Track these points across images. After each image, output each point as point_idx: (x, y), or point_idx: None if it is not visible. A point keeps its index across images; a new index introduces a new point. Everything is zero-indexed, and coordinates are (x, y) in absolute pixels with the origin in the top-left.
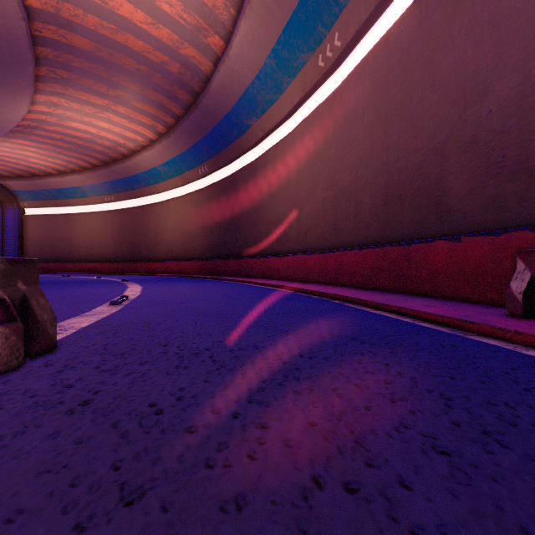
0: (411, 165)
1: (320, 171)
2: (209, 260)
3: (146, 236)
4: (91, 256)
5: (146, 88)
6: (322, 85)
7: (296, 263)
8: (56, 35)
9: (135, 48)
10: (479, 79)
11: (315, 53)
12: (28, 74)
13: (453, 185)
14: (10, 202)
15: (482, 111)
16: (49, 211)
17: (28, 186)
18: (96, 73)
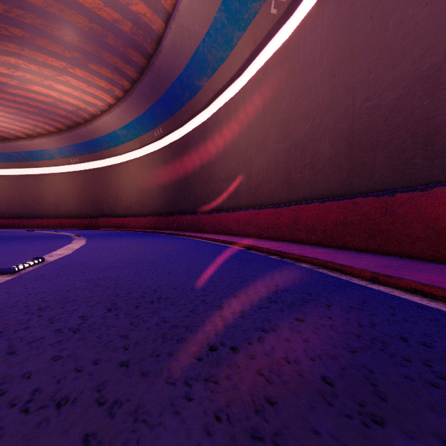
0: (386, 103)
1: (271, 124)
2: (163, 216)
3: (108, 194)
4: (58, 212)
5: (101, 49)
6: (273, 37)
7: (246, 218)
8: None
9: (85, 4)
10: None
11: (267, 0)
12: None
13: None
14: None
15: None
16: (21, 172)
17: None
18: (49, 31)
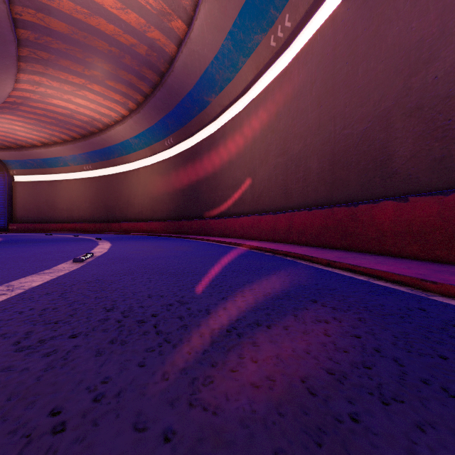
0: (357, 132)
1: (272, 141)
2: (174, 220)
3: (120, 199)
4: (72, 217)
5: (118, 68)
6: (273, 64)
7: (250, 223)
8: (35, 18)
9: (106, 32)
10: (424, 48)
11: (267, 34)
12: (11, 54)
13: (398, 149)
14: (1, 170)
15: (428, 78)
16: (35, 178)
17: (16, 156)
18: (73, 54)
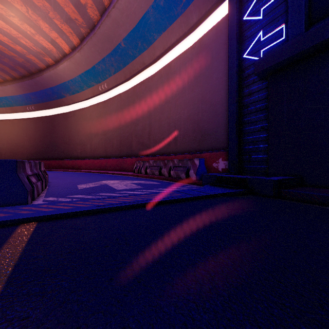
0: (126, 136)
1: (100, 128)
2: (35, 160)
3: None
4: None
5: None
6: (101, 95)
7: (90, 163)
8: None
9: None
10: (137, 121)
11: (98, 85)
12: None
13: (133, 144)
14: None
15: (137, 128)
16: None
17: None
18: None
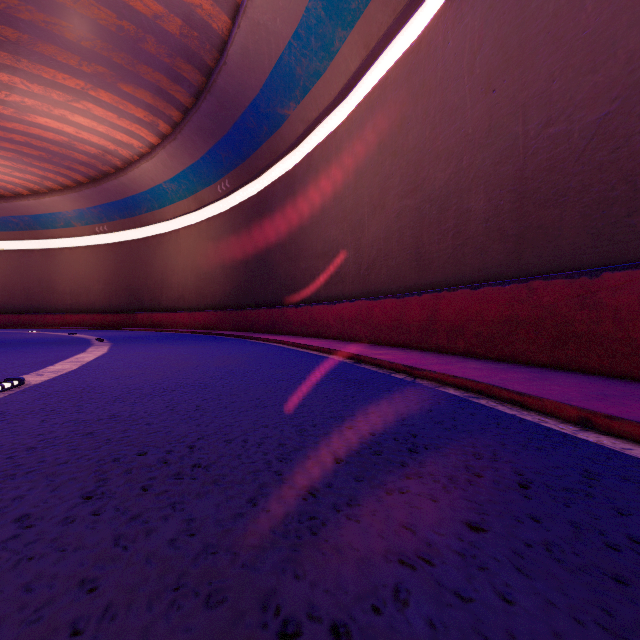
0: (581, 127)
1: (393, 170)
2: (231, 310)
3: (150, 278)
4: (78, 305)
5: (136, 60)
6: (395, 37)
7: (354, 314)
8: None
9: None
10: None
11: None
12: None
13: None
14: None
15: None
16: (23, 246)
17: None
18: (58, 32)
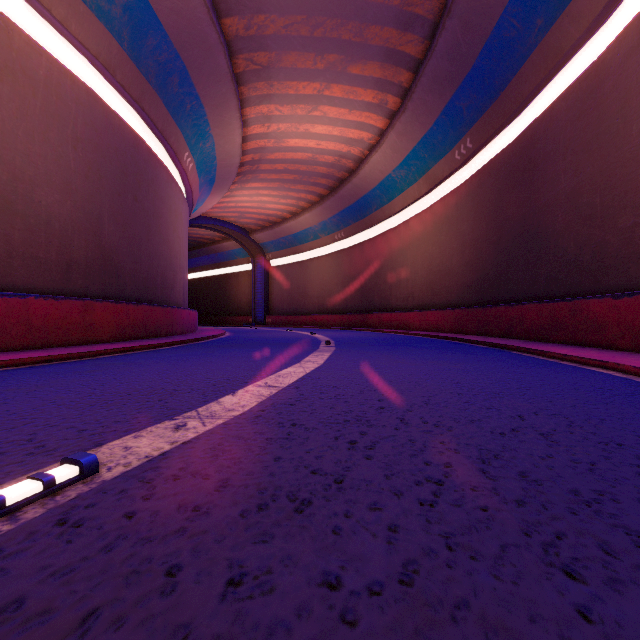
0: None
1: None
2: (474, 307)
3: (379, 277)
4: (323, 307)
5: (363, 25)
6: None
7: None
8: None
9: None
10: None
11: None
12: (224, 72)
13: None
14: (259, 256)
15: None
16: (288, 261)
17: (270, 237)
18: (295, 34)
